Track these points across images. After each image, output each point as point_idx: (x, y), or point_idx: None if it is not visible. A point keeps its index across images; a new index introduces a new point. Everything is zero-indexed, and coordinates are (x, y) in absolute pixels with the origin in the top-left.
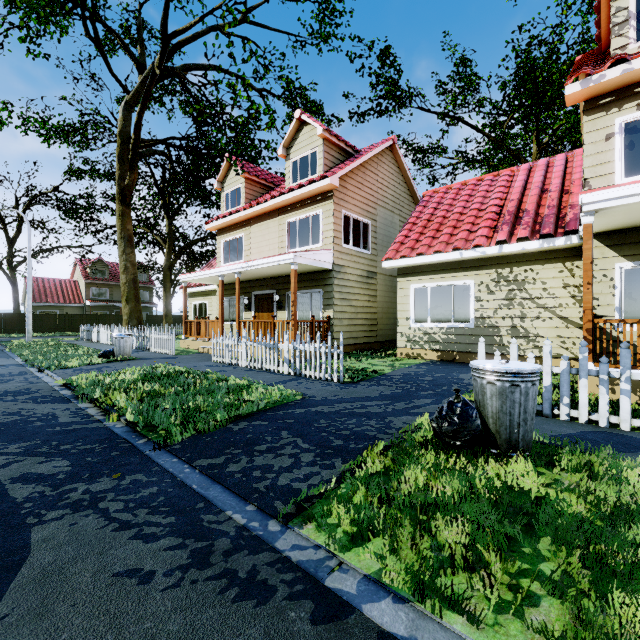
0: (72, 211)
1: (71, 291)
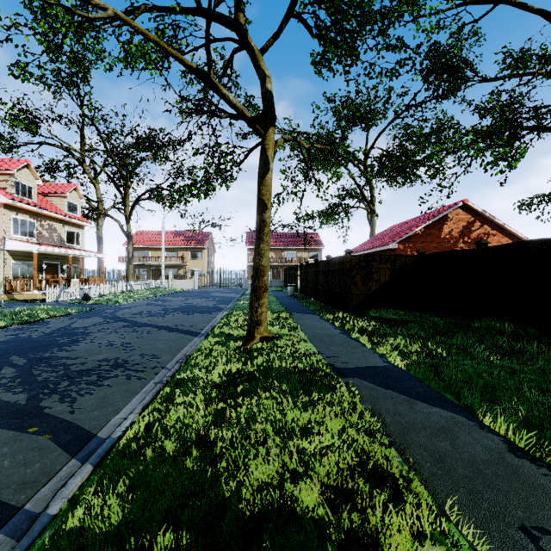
0: None
1: None
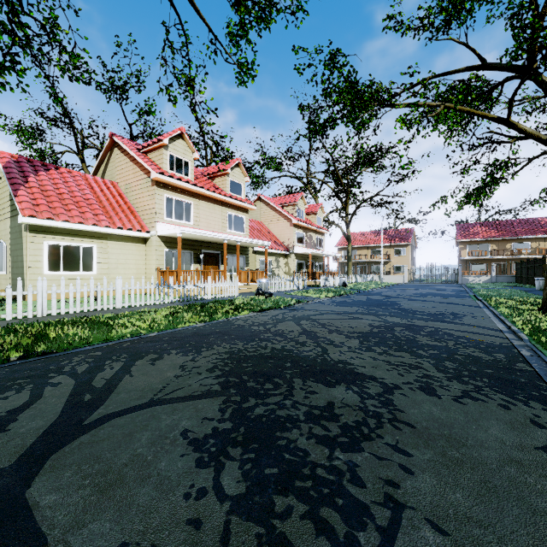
0: None
1: None
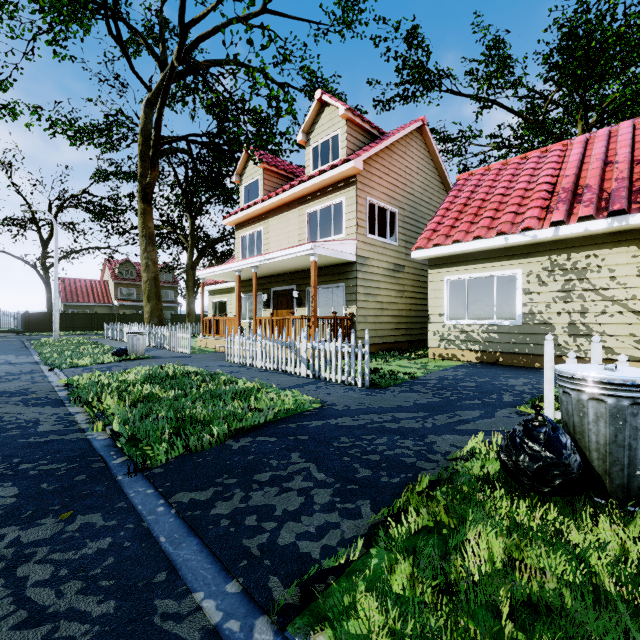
0: (100, 213)
1: (101, 291)
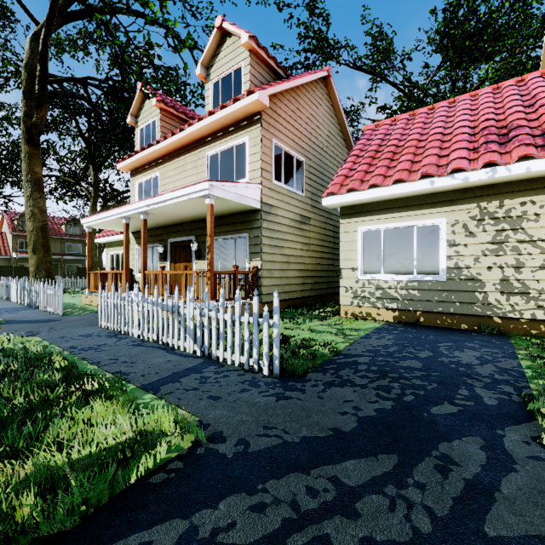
0: None
1: None
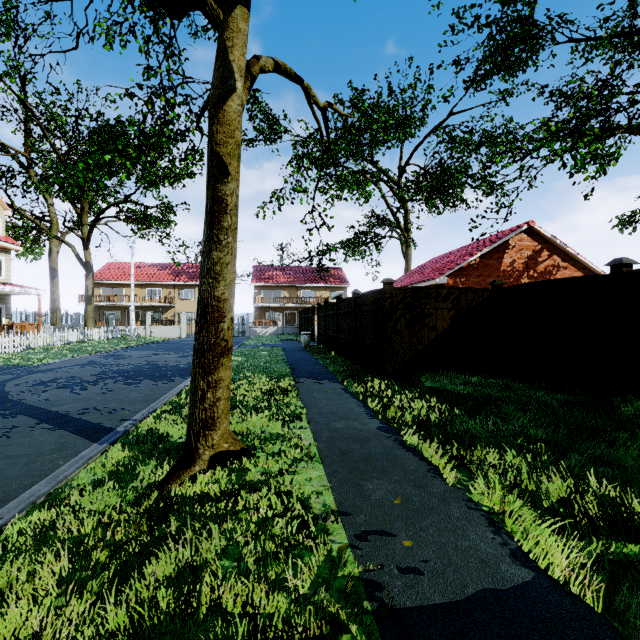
0: None
1: None
